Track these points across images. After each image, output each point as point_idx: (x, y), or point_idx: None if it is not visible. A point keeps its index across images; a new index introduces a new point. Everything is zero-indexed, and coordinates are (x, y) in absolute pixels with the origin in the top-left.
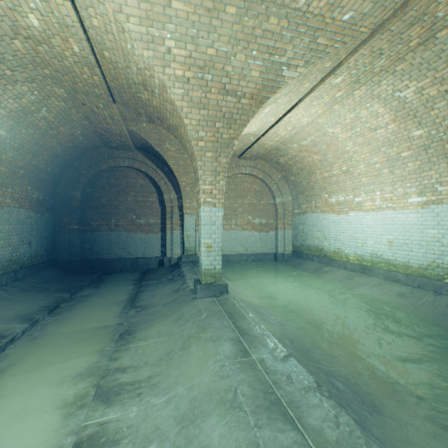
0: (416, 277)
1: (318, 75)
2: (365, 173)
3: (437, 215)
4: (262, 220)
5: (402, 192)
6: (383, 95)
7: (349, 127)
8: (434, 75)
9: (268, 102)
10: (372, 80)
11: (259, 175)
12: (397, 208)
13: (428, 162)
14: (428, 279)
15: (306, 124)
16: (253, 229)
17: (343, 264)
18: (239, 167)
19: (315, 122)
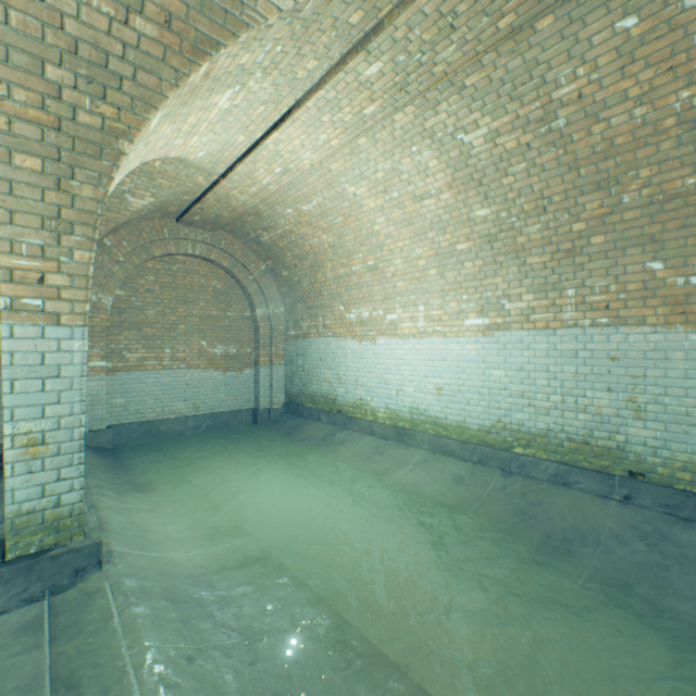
0: (476, 446)
1: (334, 44)
2: (402, 273)
3: (504, 348)
4: (231, 348)
5: (457, 308)
6: (439, 134)
7: (382, 188)
8: (517, 112)
9: (220, 65)
10: (426, 95)
11: (223, 261)
12: (449, 334)
13: (493, 262)
14: (494, 449)
15: (311, 167)
16: (211, 365)
17: (369, 427)
18: (179, 241)
19: (325, 168)
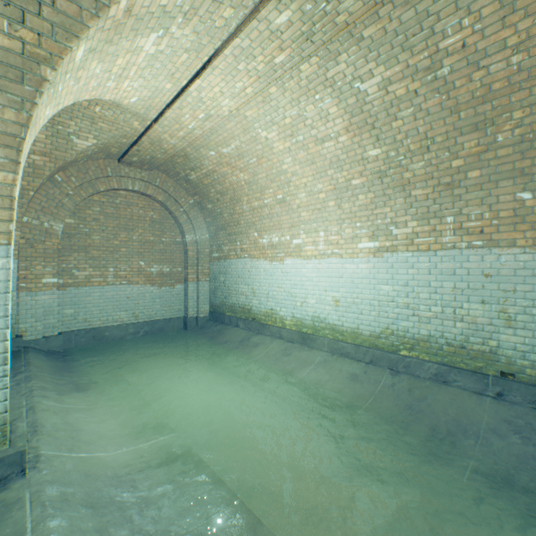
0: (368, 349)
1: None
2: (306, 205)
3: (392, 267)
4: (165, 267)
5: (352, 233)
6: (339, 83)
7: (290, 133)
8: (407, 61)
9: (141, 2)
10: (329, 46)
11: (158, 196)
12: (345, 255)
13: (383, 194)
14: (383, 352)
15: (229, 113)
16: (148, 282)
17: (278, 332)
18: (121, 178)
19: (242, 115)
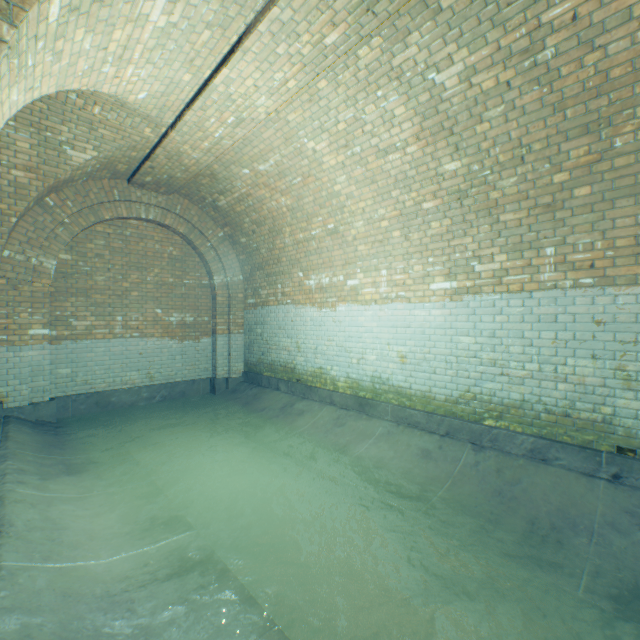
0: (443, 418)
1: None
2: (364, 236)
3: (474, 313)
4: (188, 316)
5: (422, 271)
6: (408, 73)
7: (344, 142)
8: (499, 41)
9: None
10: (396, 21)
11: (179, 227)
12: (413, 299)
13: (462, 221)
14: (463, 421)
15: (266, 116)
16: (166, 334)
17: (329, 397)
18: (131, 204)
19: (283, 119)
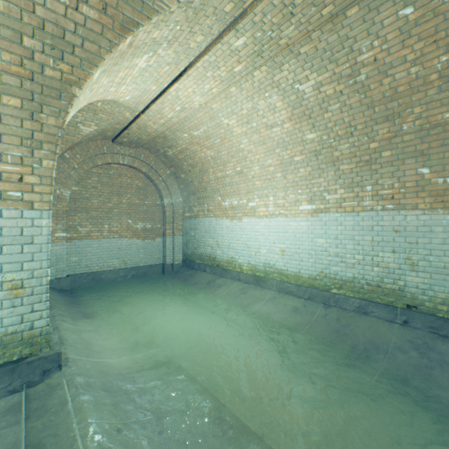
0: (307, 288)
1: (215, 25)
2: (259, 175)
3: (325, 224)
4: (147, 224)
5: (294, 198)
6: (283, 84)
7: (246, 120)
8: (334, 70)
9: (139, 38)
10: (275, 59)
11: (142, 168)
12: (289, 215)
13: (318, 168)
14: (318, 290)
15: (199, 106)
16: (134, 236)
17: (237, 276)
18: (114, 154)
19: (209, 107)
